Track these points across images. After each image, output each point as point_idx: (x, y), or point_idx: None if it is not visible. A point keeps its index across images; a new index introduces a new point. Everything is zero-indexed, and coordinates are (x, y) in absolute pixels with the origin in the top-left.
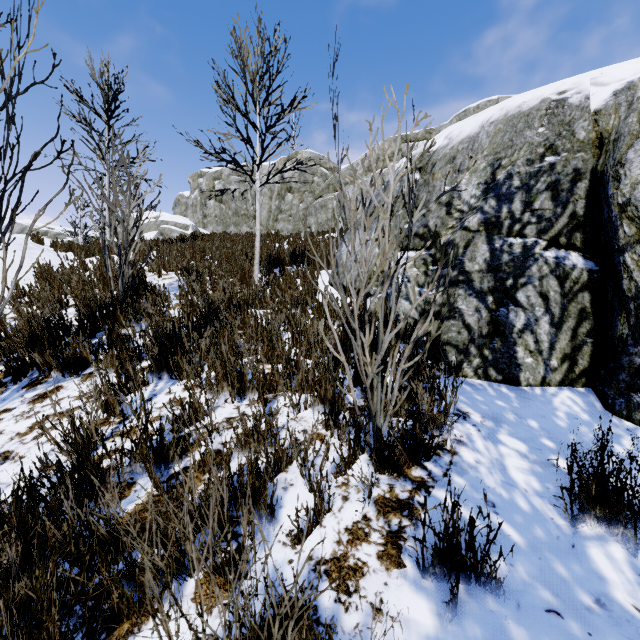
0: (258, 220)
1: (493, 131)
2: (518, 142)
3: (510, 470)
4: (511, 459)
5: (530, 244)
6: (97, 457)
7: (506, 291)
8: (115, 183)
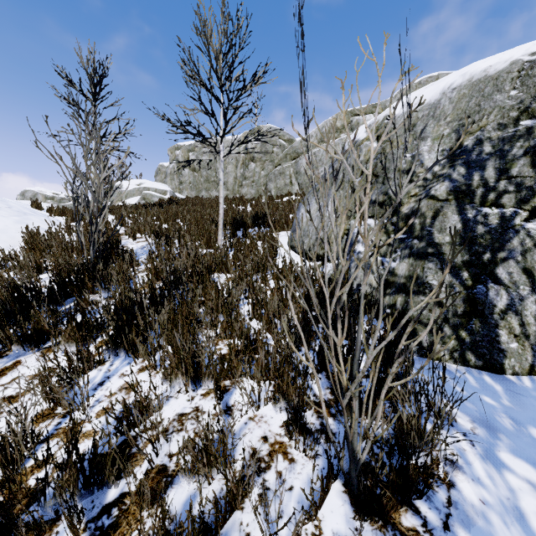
0: (222, 188)
1: (457, 97)
2: (487, 106)
3: (531, 520)
4: (526, 498)
5: (509, 214)
6: (25, 473)
7: (483, 266)
8: (85, 156)
